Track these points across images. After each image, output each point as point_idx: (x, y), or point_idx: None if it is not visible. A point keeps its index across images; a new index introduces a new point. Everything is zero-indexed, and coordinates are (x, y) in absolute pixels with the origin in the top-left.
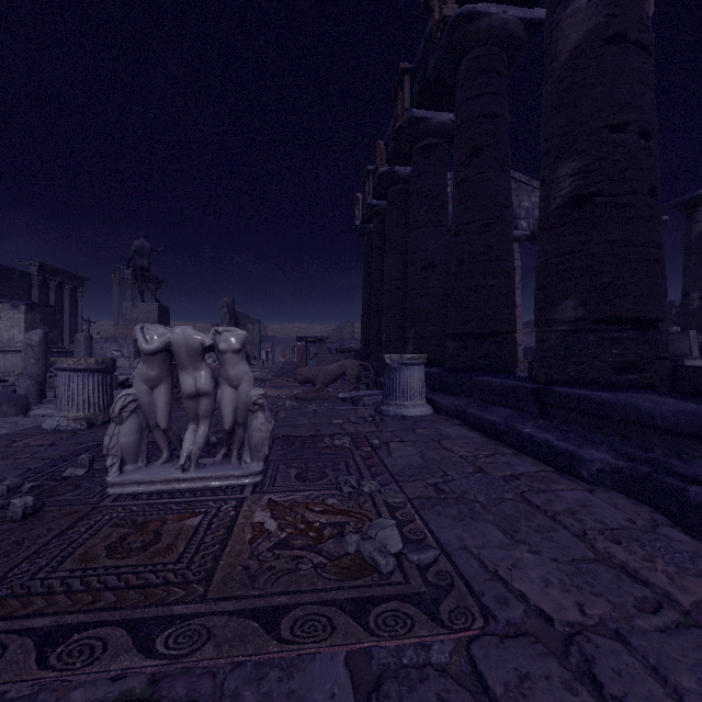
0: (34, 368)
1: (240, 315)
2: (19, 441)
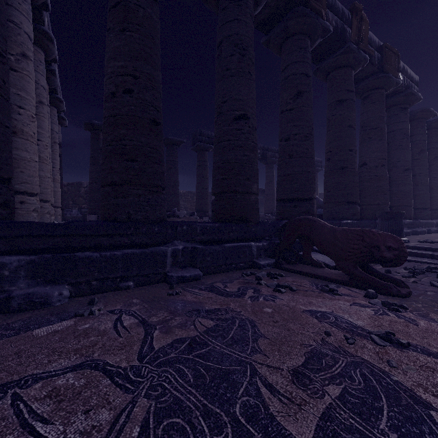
0: None
1: None
2: None
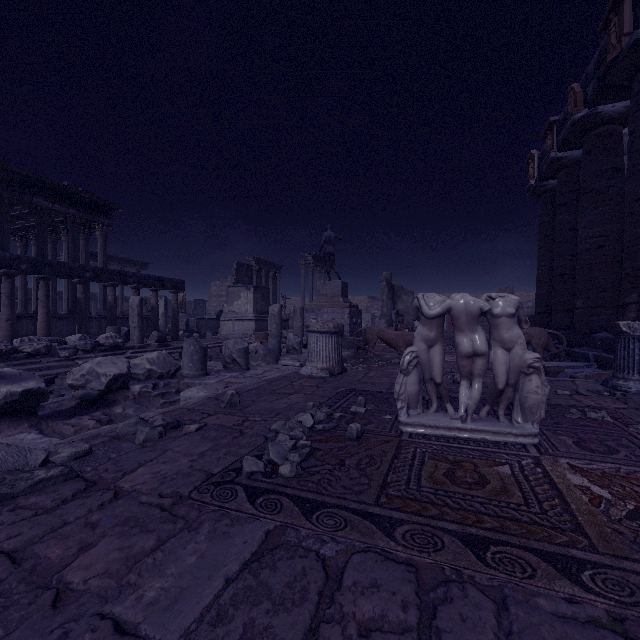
0: (275, 330)
1: (396, 287)
2: (294, 381)
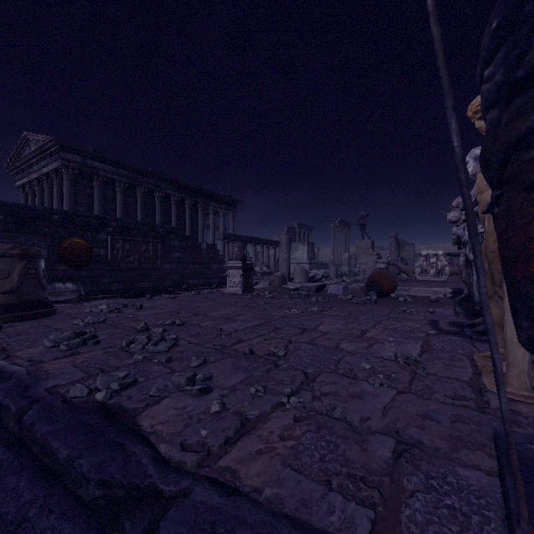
0: (346, 265)
1: (400, 241)
2: None
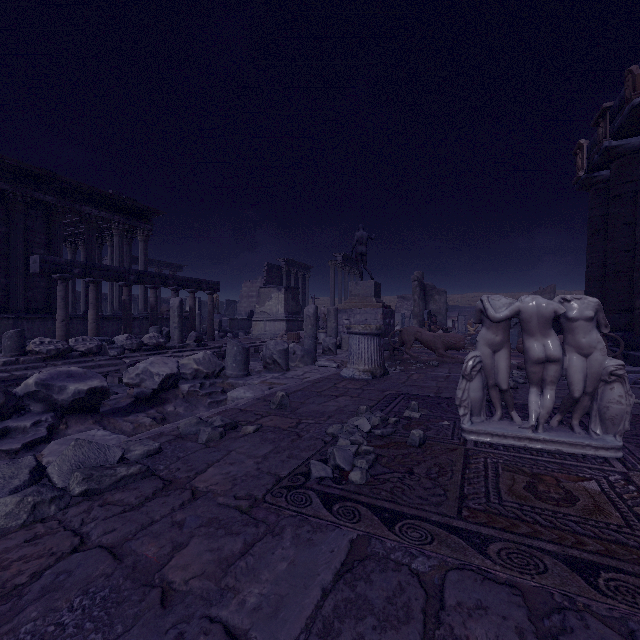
0: (310, 331)
1: (428, 287)
2: (338, 383)
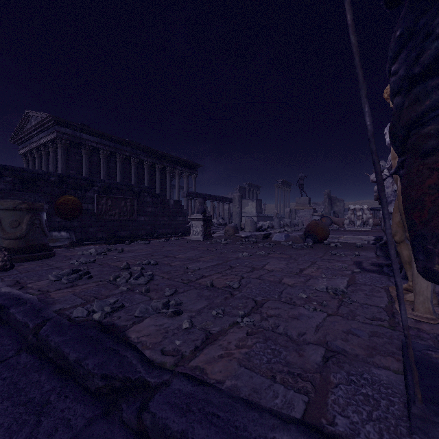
0: (288, 218)
1: (333, 198)
2: None
